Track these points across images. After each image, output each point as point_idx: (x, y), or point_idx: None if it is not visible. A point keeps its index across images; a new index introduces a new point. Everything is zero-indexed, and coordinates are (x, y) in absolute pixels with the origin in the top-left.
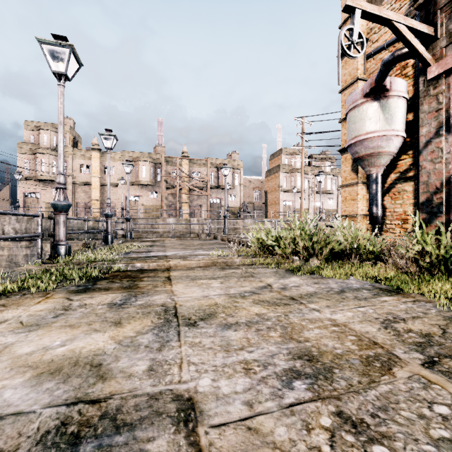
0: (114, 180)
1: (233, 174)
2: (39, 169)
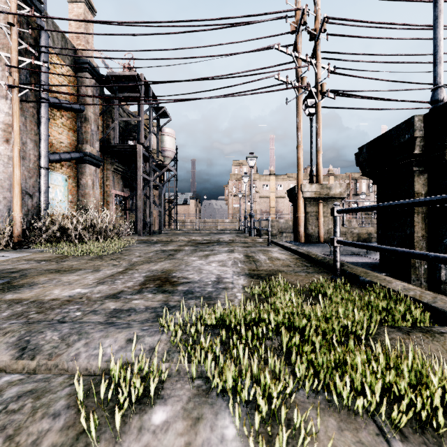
0: (282, 194)
1: (368, 184)
2: (242, 189)
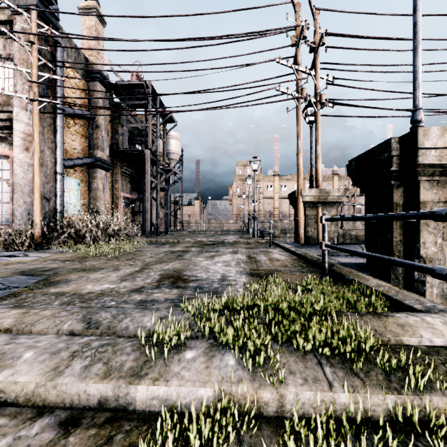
0: (286, 194)
1: None
2: (246, 190)
